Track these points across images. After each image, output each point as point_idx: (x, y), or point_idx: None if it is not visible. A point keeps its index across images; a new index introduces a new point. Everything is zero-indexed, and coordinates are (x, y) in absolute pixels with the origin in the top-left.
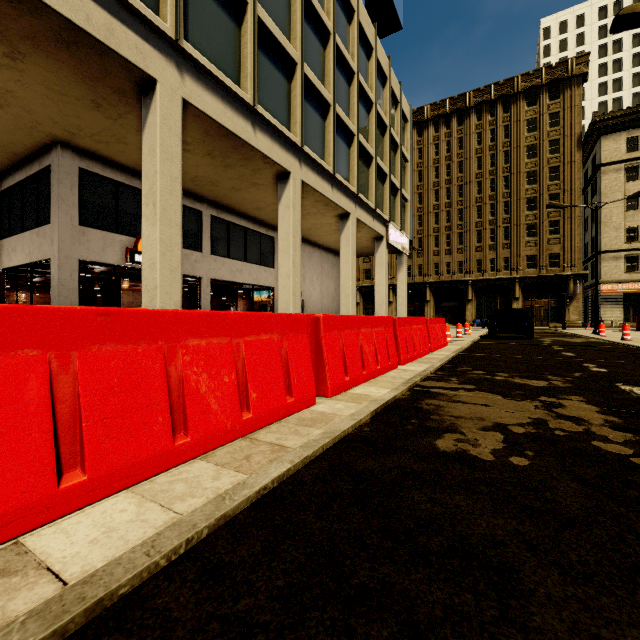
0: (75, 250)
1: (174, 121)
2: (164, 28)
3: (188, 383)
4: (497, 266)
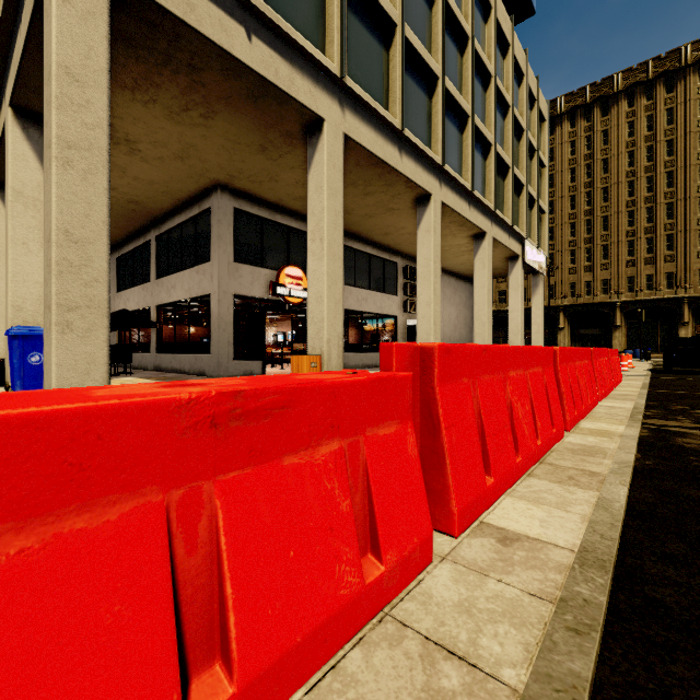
0: (231, 285)
1: (337, 157)
2: (332, 68)
3: (514, 409)
4: (656, 284)
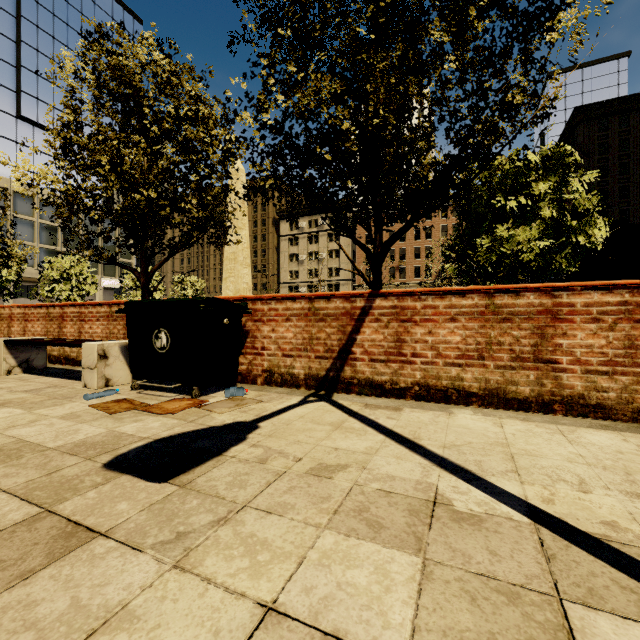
0: None
1: None
2: None
3: None
4: None
